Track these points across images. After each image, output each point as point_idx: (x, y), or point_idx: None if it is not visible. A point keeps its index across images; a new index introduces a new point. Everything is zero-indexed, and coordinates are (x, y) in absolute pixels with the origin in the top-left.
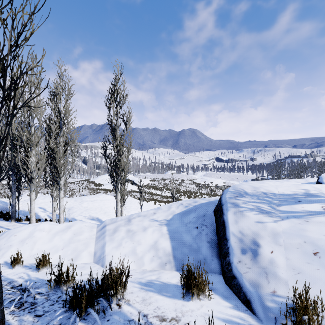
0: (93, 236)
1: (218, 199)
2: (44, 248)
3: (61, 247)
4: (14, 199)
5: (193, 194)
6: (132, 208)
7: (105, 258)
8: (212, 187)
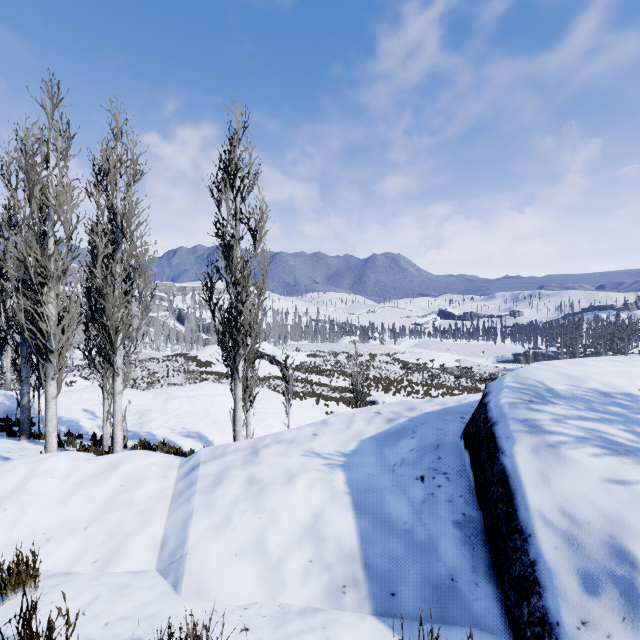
0: (166, 491)
1: (464, 402)
2: (44, 524)
3: (83, 522)
4: (26, 394)
5: (395, 384)
6: (270, 412)
7: (184, 562)
8: (432, 370)
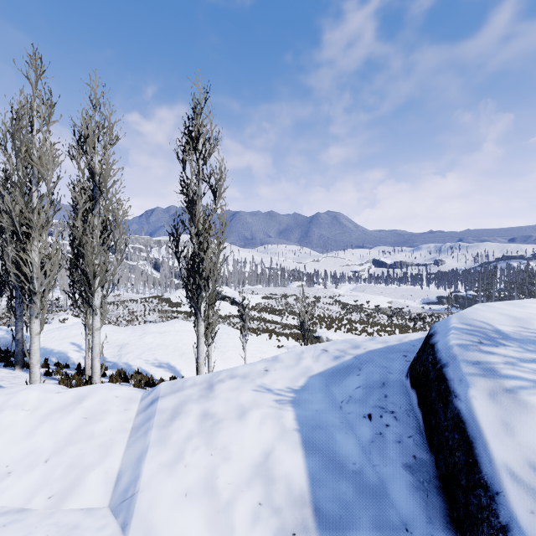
0: (126, 424)
1: (405, 340)
2: (9, 456)
3: (45, 455)
4: (20, 330)
5: (337, 322)
6: (229, 346)
7: (135, 502)
8: (368, 310)
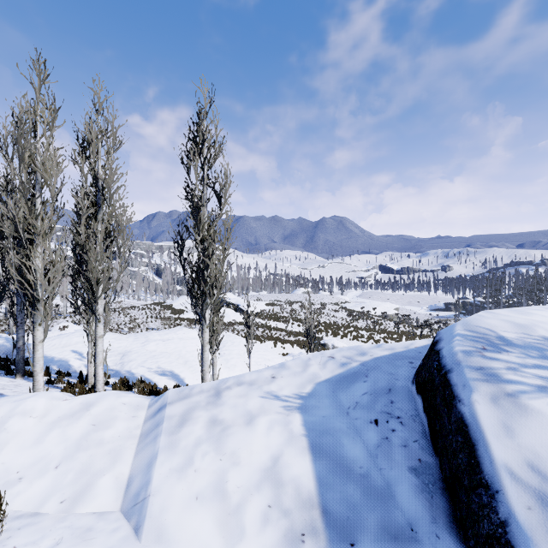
0: (134, 431)
1: (411, 347)
2: (19, 462)
3: (55, 461)
4: (21, 338)
5: (343, 329)
6: (234, 354)
7: (147, 505)
8: (374, 317)
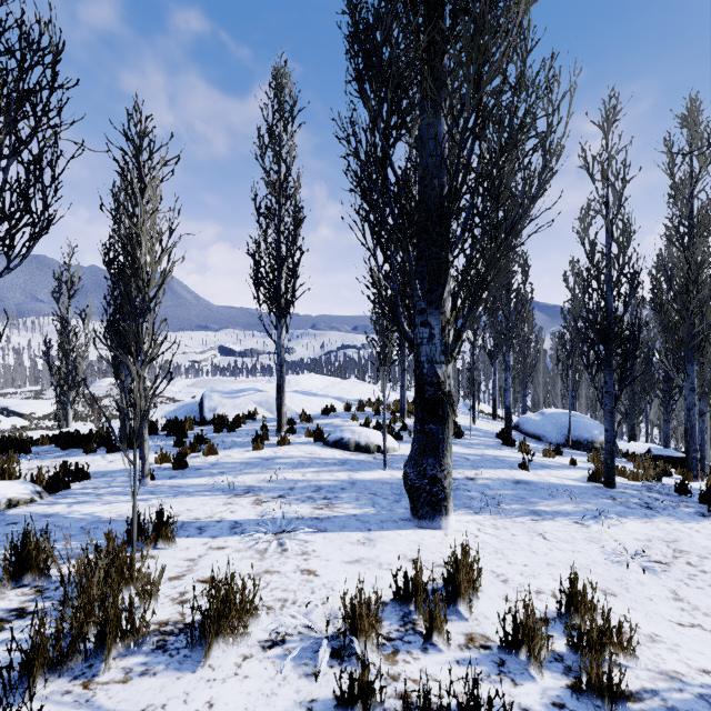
0: None
1: None
2: None
3: None
4: None
5: None
6: None
7: None
8: None
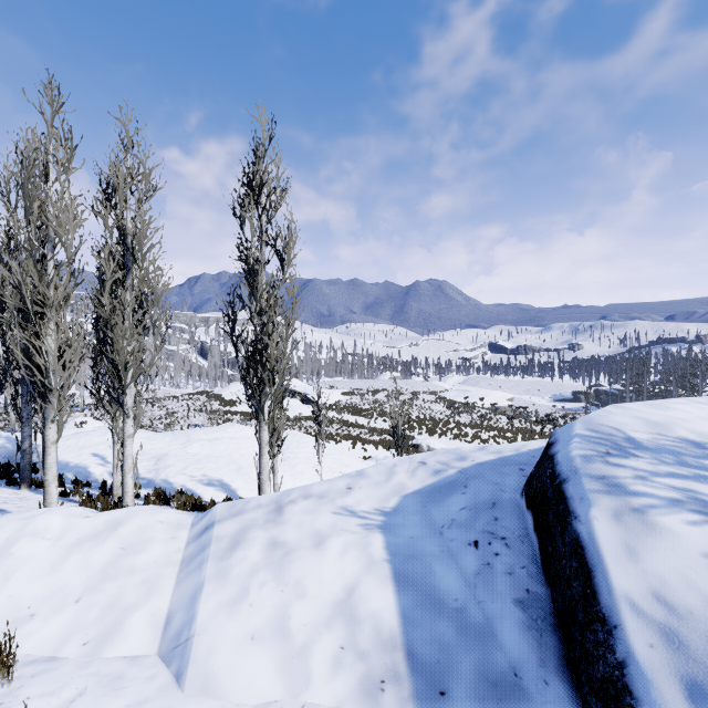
0: (174, 556)
1: (523, 450)
2: (30, 595)
3: (75, 593)
4: (27, 438)
5: (441, 426)
6: (301, 457)
7: (190, 647)
8: (482, 410)
